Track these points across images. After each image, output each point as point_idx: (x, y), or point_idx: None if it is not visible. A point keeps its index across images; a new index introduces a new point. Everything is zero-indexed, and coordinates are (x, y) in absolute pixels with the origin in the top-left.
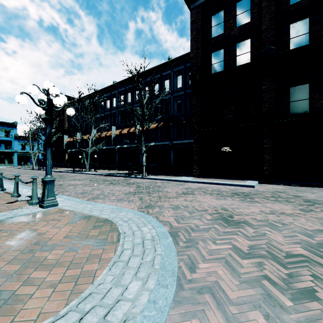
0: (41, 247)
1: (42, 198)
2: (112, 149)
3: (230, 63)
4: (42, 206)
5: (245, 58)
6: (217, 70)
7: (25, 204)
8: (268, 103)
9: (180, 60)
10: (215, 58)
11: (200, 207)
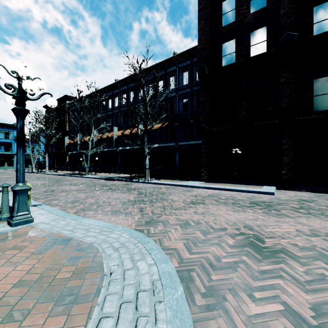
0: None
1: (11, 212)
2: (114, 151)
3: (243, 54)
4: (10, 223)
5: (260, 48)
6: (228, 62)
7: None
8: (288, 98)
9: (186, 55)
10: (225, 49)
11: (215, 224)
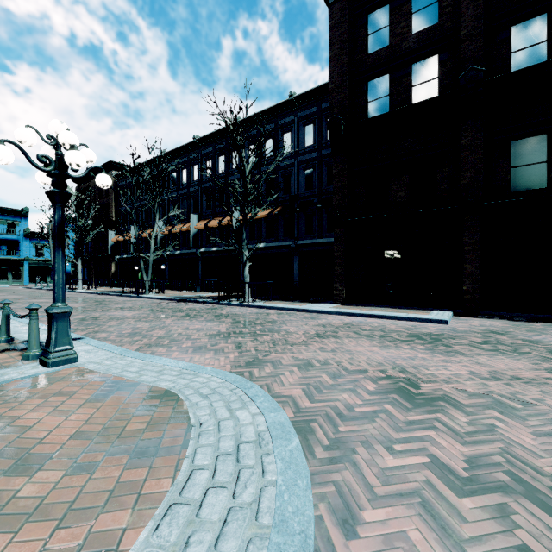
0: (14, 463)
1: (46, 346)
2: (191, 255)
3: (402, 99)
4: (45, 362)
5: (428, 90)
6: (378, 112)
7: (17, 358)
8: (472, 171)
9: (310, 98)
10: (373, 90)
11: (351, 364)
